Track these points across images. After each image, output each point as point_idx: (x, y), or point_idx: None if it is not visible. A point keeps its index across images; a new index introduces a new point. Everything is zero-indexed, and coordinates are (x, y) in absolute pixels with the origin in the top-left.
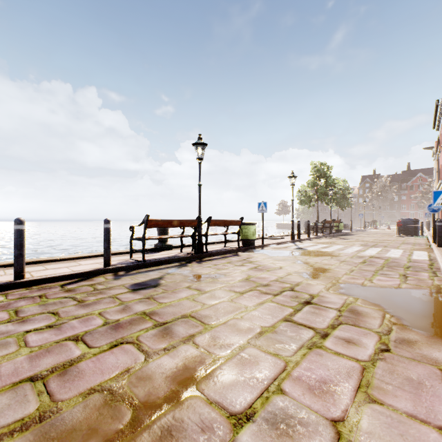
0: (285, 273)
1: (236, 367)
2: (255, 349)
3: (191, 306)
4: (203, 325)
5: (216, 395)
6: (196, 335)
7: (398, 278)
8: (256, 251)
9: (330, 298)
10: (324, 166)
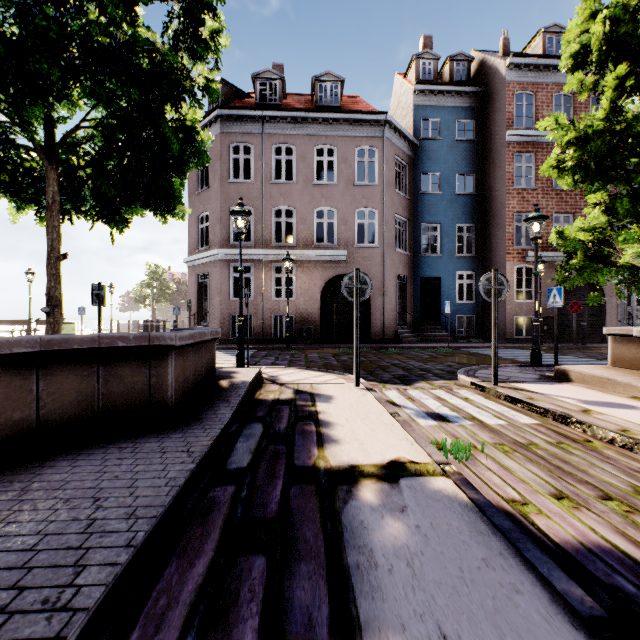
0: None
1: None
2: None
3: None
4: None
5: None
6: None
7: None
8: None
9: None
10: (160, 269)
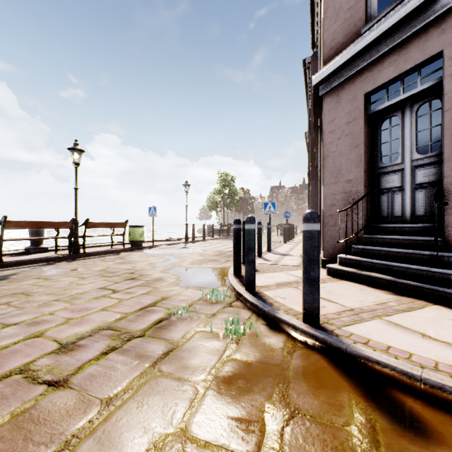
0: (143, 264)
1: (31, 310)
2: (56, 302)
3: (27, 288)
4: (27, 296)
5: (2, 320)
6: (14, 301)
7: (221, 262)
8: (140, 251)
9: (153, 275)
10: (229, 176)
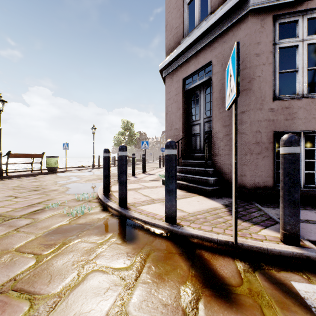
0: (50, 182)
1: None
2: None
3: None
4: None
5: None
6: None
7: None
8: (54, 174)
9: (52, 188)
10: (129, 123)
